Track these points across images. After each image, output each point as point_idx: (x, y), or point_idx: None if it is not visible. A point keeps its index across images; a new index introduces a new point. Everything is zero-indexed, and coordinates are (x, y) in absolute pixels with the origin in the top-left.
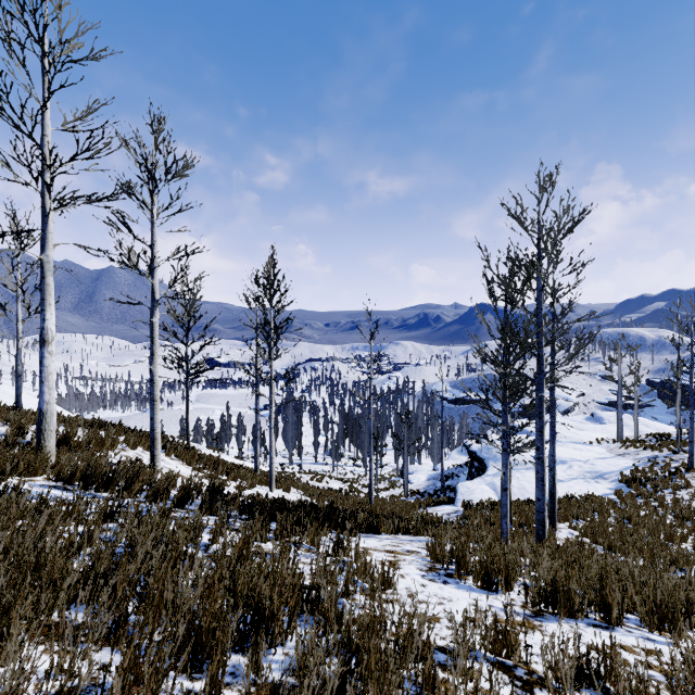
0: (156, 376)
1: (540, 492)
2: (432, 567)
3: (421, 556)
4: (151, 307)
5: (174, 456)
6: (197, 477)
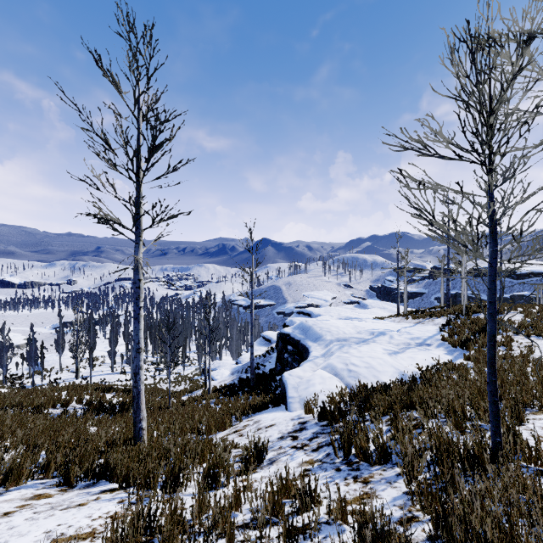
0: None
1: None
2: None
3: None
4: None
5: None
6: None
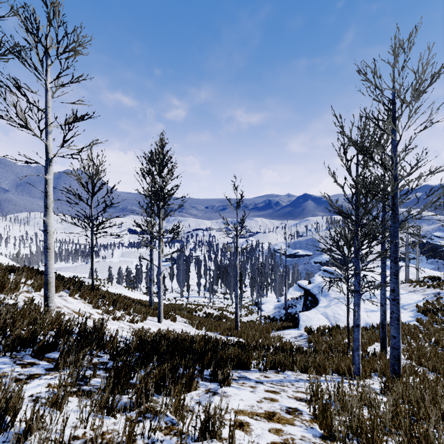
0: (50, 226)
1: (395, 330)
2: None
3: (307, 423)
4: (45, 166)
5: (78, 296)
6: (94, 313)
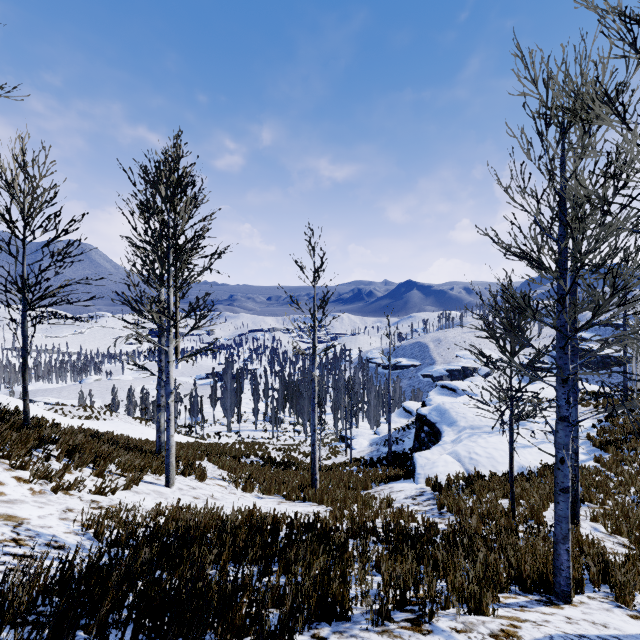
0: None
1: None
2: None
3: None
4: None
5: None
6: (7, 481)
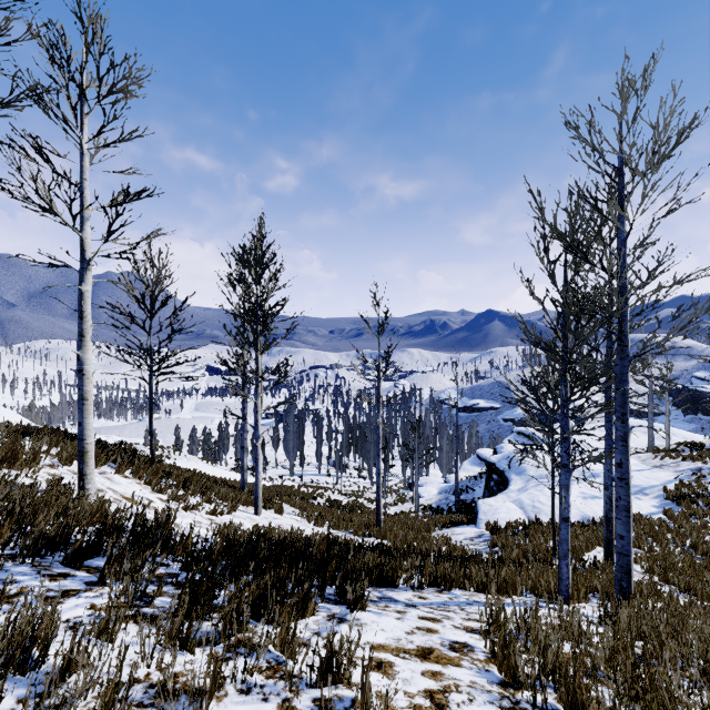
0: (87, 365)
1: (623, 526)
2: (515, 708)
3: (481, 663)
4: (79, 270)
5: (129, 473)
6: (155, 500)
